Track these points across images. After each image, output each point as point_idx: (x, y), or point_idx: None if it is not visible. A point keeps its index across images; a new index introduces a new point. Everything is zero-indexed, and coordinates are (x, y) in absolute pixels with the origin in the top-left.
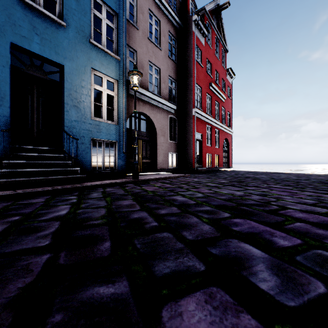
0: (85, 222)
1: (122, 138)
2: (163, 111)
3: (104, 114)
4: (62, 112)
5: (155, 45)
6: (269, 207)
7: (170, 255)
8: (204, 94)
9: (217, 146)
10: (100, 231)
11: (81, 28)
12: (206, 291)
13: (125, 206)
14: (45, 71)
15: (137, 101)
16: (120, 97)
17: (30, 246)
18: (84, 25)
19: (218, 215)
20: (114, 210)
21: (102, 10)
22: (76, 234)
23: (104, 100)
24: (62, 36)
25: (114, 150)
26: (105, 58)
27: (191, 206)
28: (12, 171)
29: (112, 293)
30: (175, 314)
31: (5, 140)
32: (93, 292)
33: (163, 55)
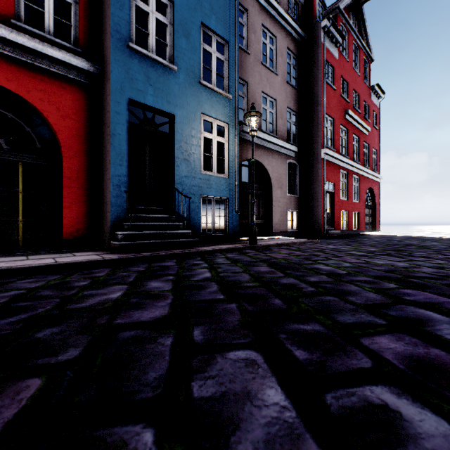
0: (239, 284)
1: (233, 193)
2: (280, 156)
3: (214, 166)
4: (172, 167)
5: (270, 70)
6: (449, 281)
7: (345, 312)
8: (337, 126)
9: (355, 199)
10: (261, 291)
11: (191, 69)
12: (394, 335)
13: (265, 272)
14: (156, 123)
15: (248, 146)
16: (231, 143)
17: (211, 297)
18: (194, 64)
19: (381, 285)
20: (256, 275)
21: (212, 42)
22: (241, 292)
23: (214, 150)
24: (173, 82)
25: (224, 209)
26: (216, 99)
27: (343, 275)
28: (132, 233)
29: (312, 329)
30: (373, 343)
31: (125, 201)
32: (295, 327)
33: (280, 81)
